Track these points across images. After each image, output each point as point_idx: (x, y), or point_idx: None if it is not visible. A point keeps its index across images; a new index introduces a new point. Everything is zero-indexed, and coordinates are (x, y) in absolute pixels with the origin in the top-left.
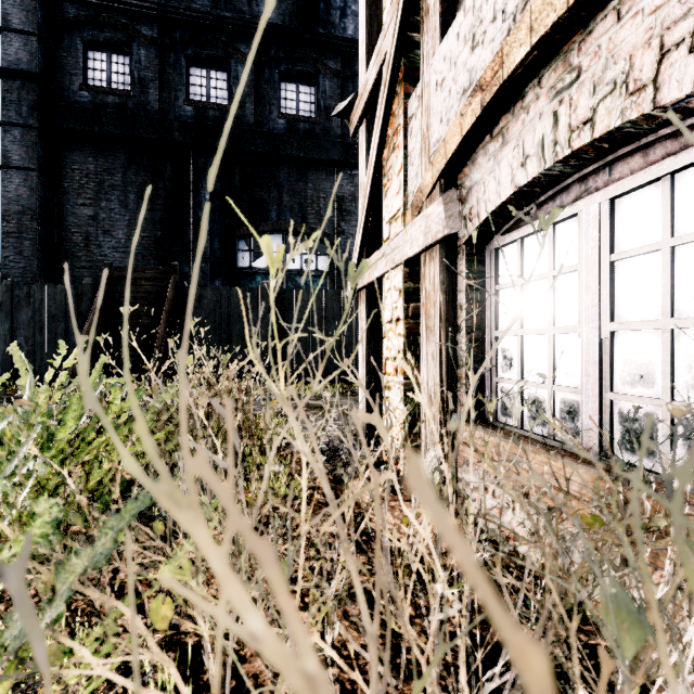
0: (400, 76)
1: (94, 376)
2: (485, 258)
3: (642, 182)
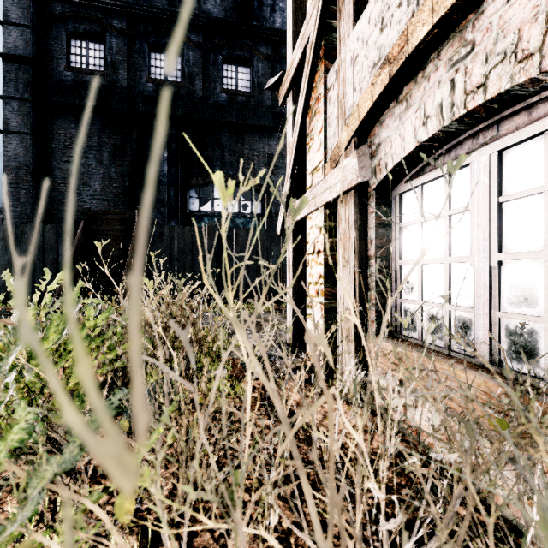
0: (321, 55)
1: (73, 298)
2: (391, 201)
3: (527, 136)
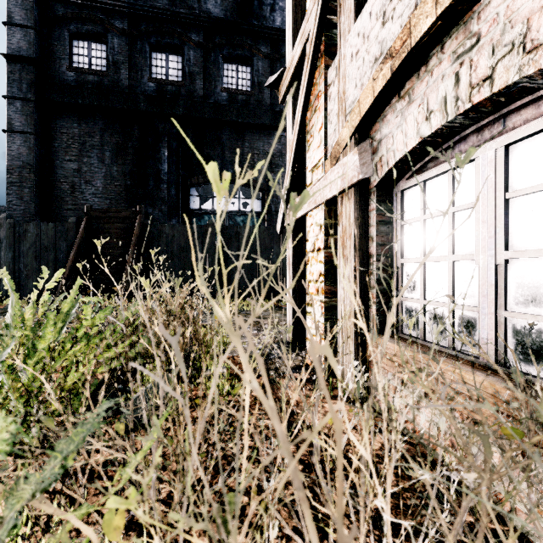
0: (321, 51)
1: (72, 296)
2: (392, 198)
3: (535, 130)
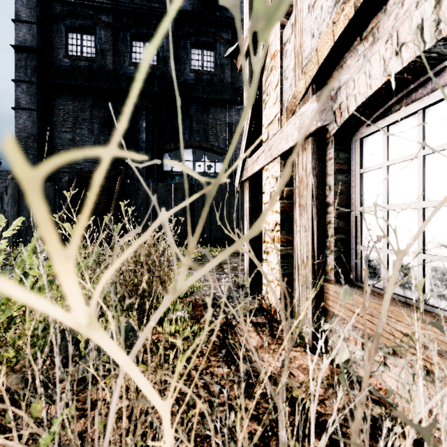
0: None
1: (33, 244)
2: (350, 147)
3: None
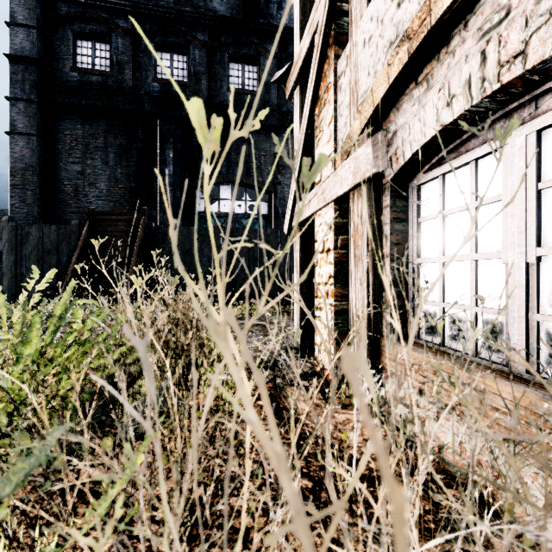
0: (331, 40)
1: (65, 298)
2: (408, 194)
3: None
